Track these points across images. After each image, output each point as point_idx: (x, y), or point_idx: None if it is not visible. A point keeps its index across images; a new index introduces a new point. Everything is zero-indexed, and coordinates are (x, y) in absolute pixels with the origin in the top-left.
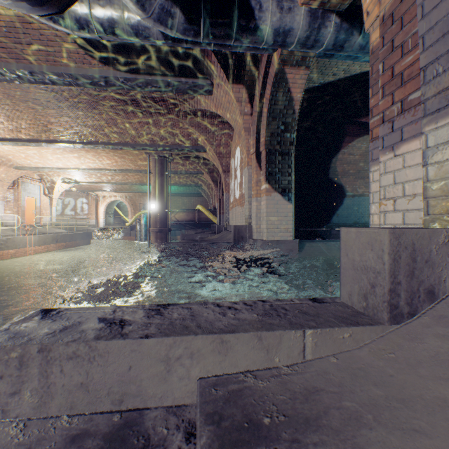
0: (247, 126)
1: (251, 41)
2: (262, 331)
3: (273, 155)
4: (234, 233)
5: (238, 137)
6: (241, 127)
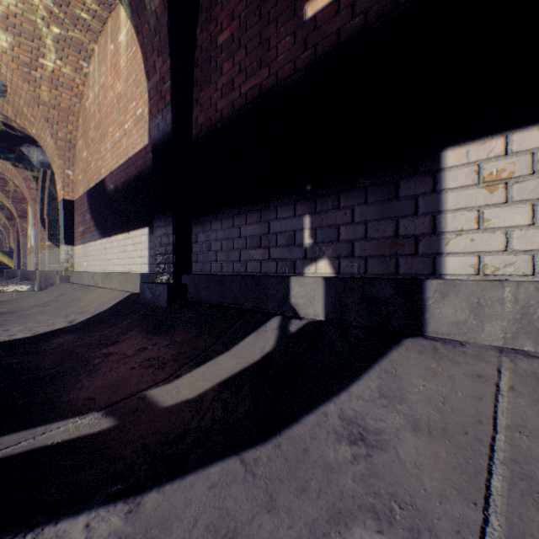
0: (34, 197)
1: (25, 164)
2: (1, 293)
3: (56, 222)
4: (22, 276)
5: (28, 201)
6: (29, 196)
